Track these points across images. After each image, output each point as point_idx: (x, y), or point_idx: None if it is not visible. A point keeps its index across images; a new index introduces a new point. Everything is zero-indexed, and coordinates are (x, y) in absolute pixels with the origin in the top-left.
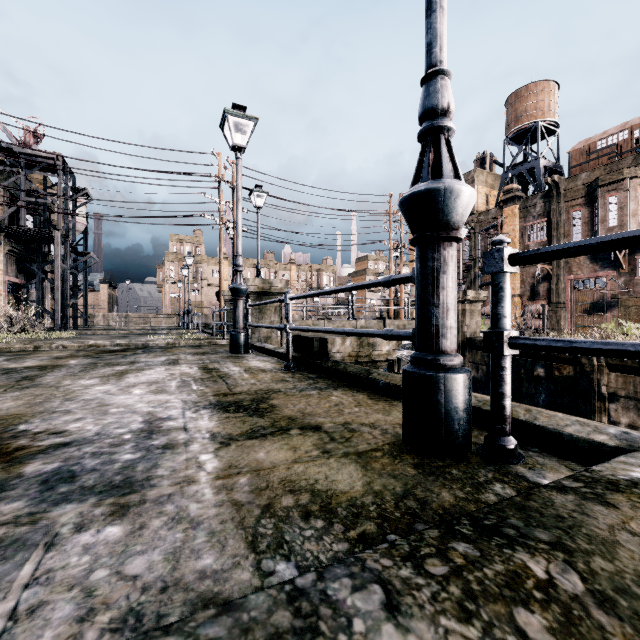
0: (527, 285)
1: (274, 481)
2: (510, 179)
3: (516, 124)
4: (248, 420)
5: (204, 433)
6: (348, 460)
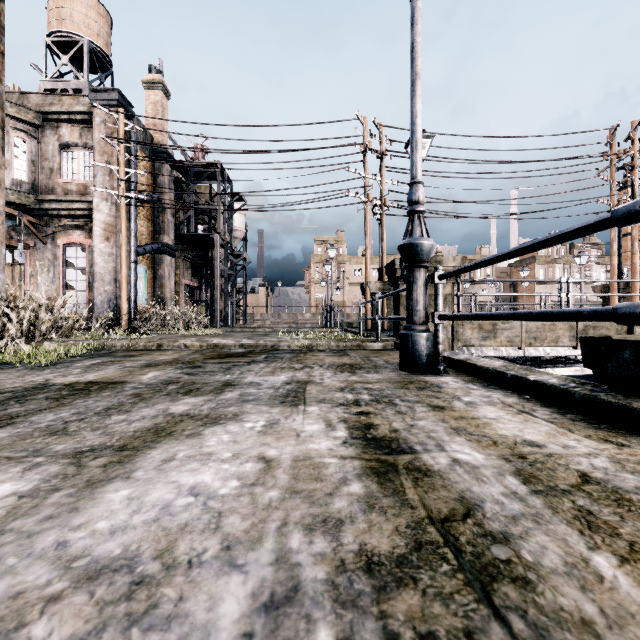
0: None
1: None
2: None
3: None
4: None
5: None
6: None
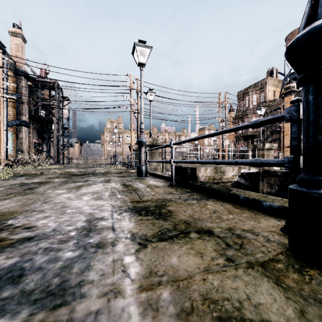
0: None
1: (196, 299)
2: (288, 81)
3: None
4: (156, 222)
5: (126, 233)
6: (256, 273)
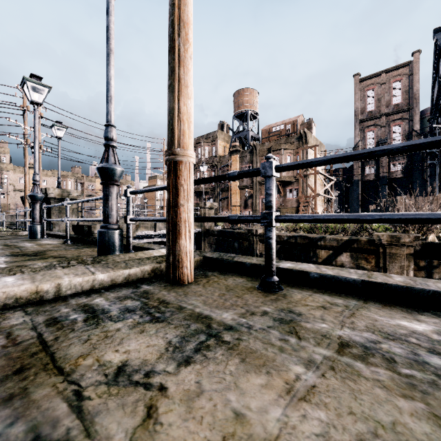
0: (243, 200)
1: None
2: (235, 140)
3: (238, 109)
4: (28, 257)
5: (1, 261)
6: None
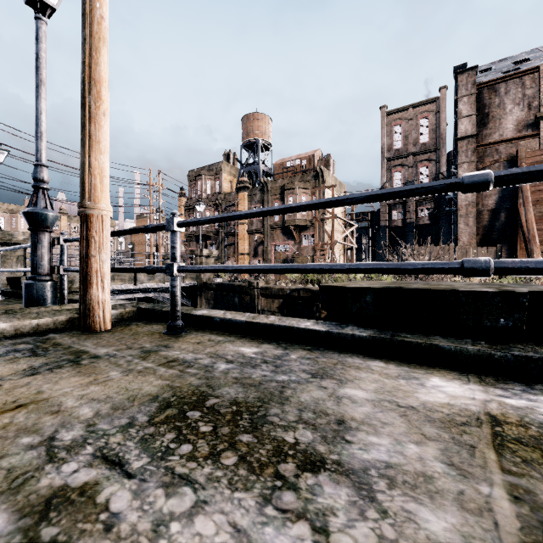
0: (252, 247)
1: None
2: (243, 174)
3: (247, 137)
4: None
5: None
6: None
